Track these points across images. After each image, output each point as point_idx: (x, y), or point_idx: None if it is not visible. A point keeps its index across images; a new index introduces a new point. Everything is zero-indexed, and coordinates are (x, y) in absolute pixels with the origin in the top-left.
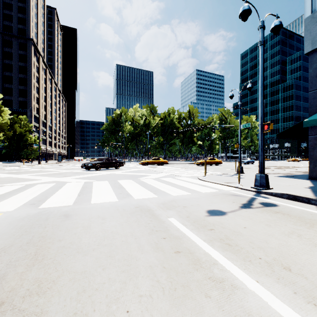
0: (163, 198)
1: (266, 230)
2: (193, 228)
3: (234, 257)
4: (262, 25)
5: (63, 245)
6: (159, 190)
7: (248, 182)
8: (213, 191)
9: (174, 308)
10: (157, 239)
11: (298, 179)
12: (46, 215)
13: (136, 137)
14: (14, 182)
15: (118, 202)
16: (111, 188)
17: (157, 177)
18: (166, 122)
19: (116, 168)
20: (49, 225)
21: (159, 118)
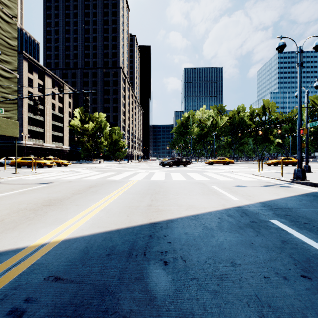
0: (213, 181)
1: (260, 191)
2: (221, 188)
3: (231, 193)
4: (299, 50)
5: (167, 187)
6: (213, 178)
7: None
8: (253, 180)
9: (202, 195)
10: (202, 189)
11: None
12: (156, 181)
13: (203, 138)
14: (127, 171)
15: (186, 180)
16: (182, 175)
17: (217, 172)
18: (235, 121)
19: (184, 166)
20: (159, 183)
21: (227, 117)
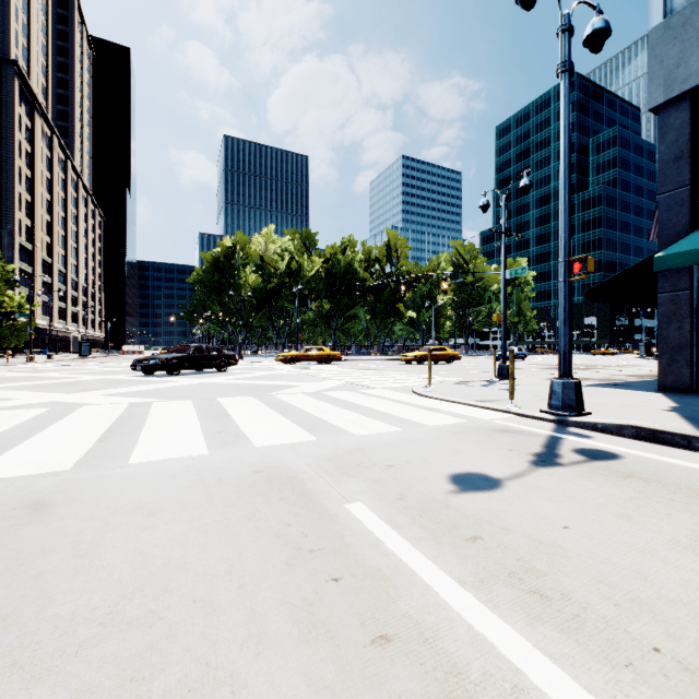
0: (331, 444)
1: (626, 532)
2: (422, 536)
3: (574, 652)
4: (568, 24)
5: None
6: (320, 423)
7: (531, 399)
8: (455, 423)
9: None
10: (313, 587)
11: (637, 391)
12: None
13: (270, 301)
14: None
15: (207, 457)
16: (197, 418)
17: (317, 389)
18: (337, 268)
19: (219, 370)
20: None
21: (321, 259)
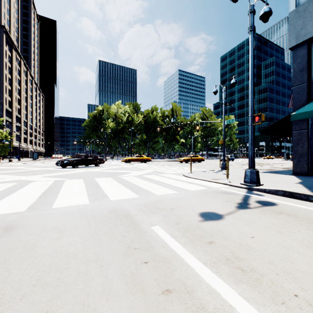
0: (145, 199)
1: (280, 239)
2: (187, 241)
3: (257, 297)
4: (253, 9)
5: None
6: (141, 189)
7: (236, 178)
8: (202, 189)
9: None
10: (135, 266)
11: (283, 175)
12: None
13: (119, 135)
14: None
15: (88, 205)
16: (85, 187)
17: (140, 174)
18: (149, 120)
19: (96, 166)
20: None
21: (142, 115)
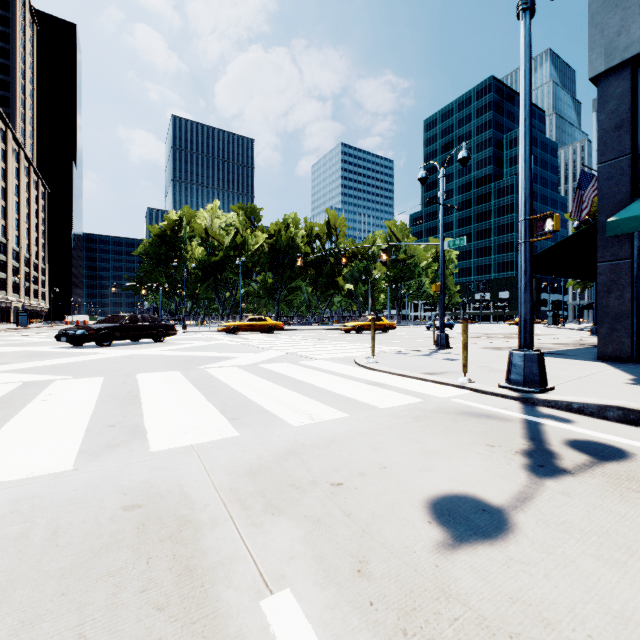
0: (257, 443)
1: None
2: None
3: None
4: None
5: None
6: (249, 407)
7: (480, 371)
8: (409, 404)
9: None
10: None
11: (579, 360)
12: None
13: (215, 273)
14: None
15: (65, 476)
16: (94, 404)
17: (254, 361)
18: (280, 243)
19: (156, 341)
20: None
21: (265, 234)
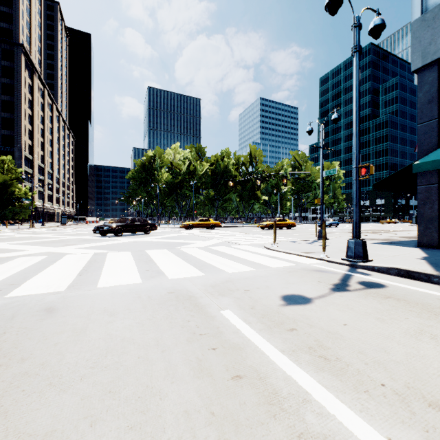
0: (213, 278)
1: (379, 328)
2: (263, 328)
3: (338, 385)
4: (358, 23)
5: (25, 371)
6: (207, 265)
7: (336, 252)
8: (288, 266)
9: None
10: (202, 352)
11: (404, 247)
12: (14, 310)
13: (177, 190)
14: None
15: (141, 284)
16: (134, 262)
17: (205, 245)
18: (218, 169)
19: (145, 233)
20: (13, 328)
21: (208, 163)
